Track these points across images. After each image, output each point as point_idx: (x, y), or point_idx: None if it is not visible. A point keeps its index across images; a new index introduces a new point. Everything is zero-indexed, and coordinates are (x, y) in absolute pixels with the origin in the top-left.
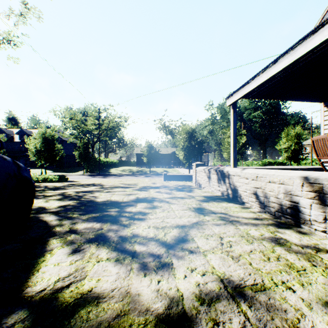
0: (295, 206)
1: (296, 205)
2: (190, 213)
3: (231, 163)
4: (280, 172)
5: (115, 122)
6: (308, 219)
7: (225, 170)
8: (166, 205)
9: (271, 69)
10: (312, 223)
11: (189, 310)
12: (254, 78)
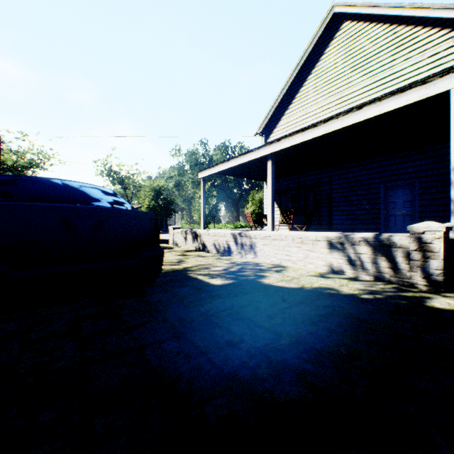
0: (229, 246)
1: (229, 246)
2: (179, 256)
3: (202, 226)
4: (224, 231)
5: (28, 160)
6: (233, 251)
7: (198, 231)
8: None
9: (227, 164)
10: (234, 252)
11: (190, 267)
12: (217, 165)
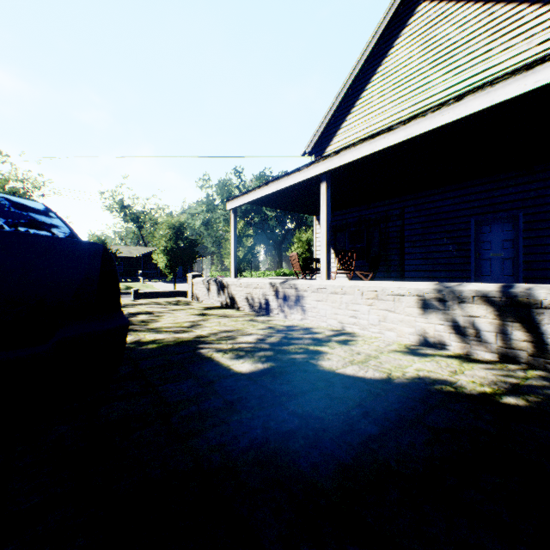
0: (267, 302)
1: (268, 301)
2: (195, 316)
3: (233, 273)
4: (261, 281)
5: (10, 189)
6: (272, 309)
7: (224, 280)
8: (169, 314)
9: (265, 189)
10: (274, 311)
11: (206, 335)
12: (252, 191)
